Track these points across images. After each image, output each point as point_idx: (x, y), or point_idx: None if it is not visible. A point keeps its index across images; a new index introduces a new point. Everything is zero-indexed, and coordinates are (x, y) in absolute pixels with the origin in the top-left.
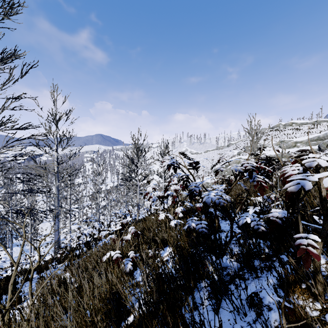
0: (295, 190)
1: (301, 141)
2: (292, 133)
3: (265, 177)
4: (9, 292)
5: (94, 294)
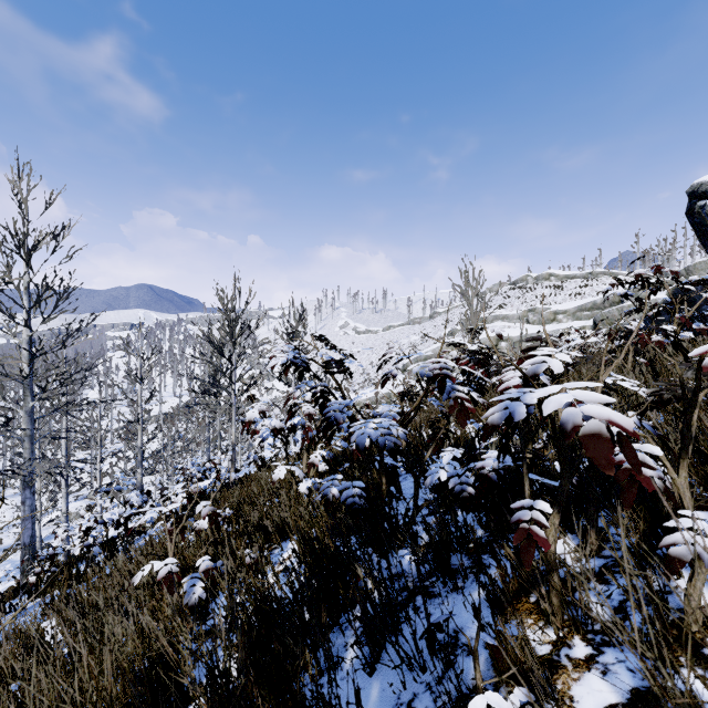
0: (500, 422)
1: (565, 310)
2: (549, 295)
3: (475, 389)
4: None
5: (100, 667)
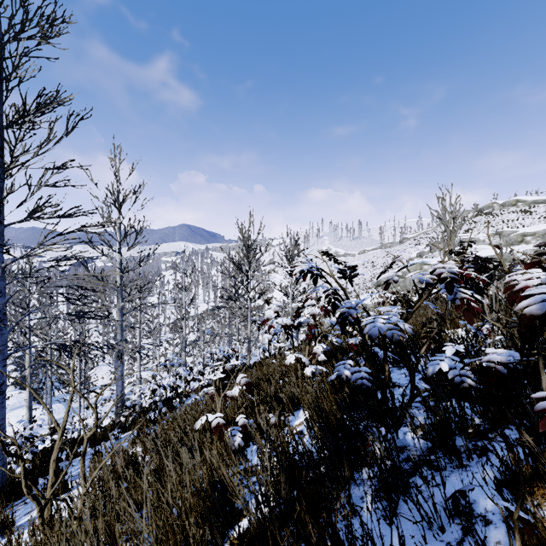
0: (540, 313)
1: (534, 232)
2: (516, 219)
3: (475, 293)
4: (51, 473)
5: (184, 482)
